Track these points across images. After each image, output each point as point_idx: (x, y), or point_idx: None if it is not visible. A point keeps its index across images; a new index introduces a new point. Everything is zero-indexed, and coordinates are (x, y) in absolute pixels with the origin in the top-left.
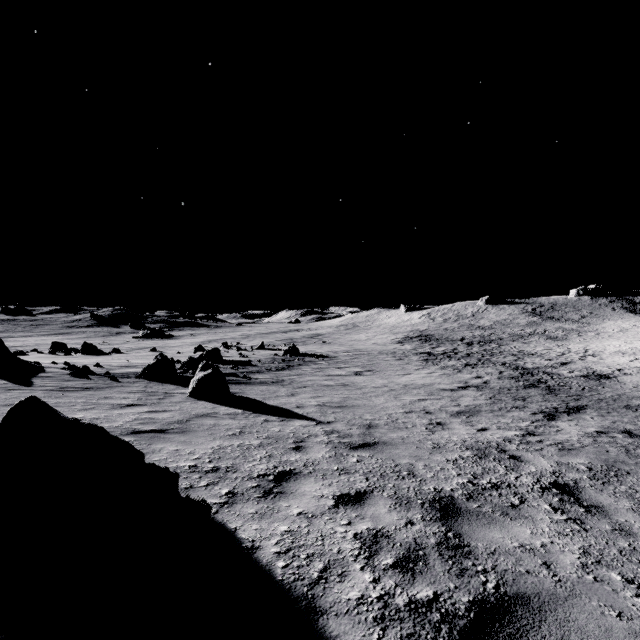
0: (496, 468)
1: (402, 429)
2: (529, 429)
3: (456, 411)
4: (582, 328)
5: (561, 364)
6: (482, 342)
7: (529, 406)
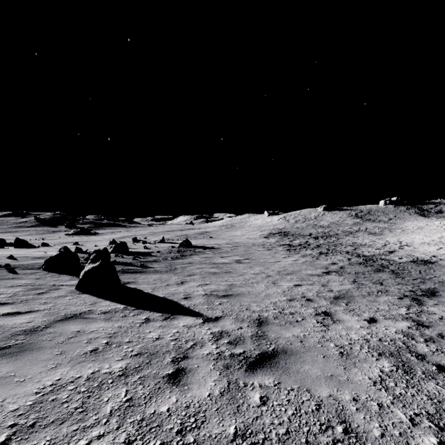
0: (444, 396)
1: (294, 324)
2: (414, 318)
3: (333, 297)
4: (391, 226)
5: (389, 252)
6: (324, 236)
7: (390, 290)
